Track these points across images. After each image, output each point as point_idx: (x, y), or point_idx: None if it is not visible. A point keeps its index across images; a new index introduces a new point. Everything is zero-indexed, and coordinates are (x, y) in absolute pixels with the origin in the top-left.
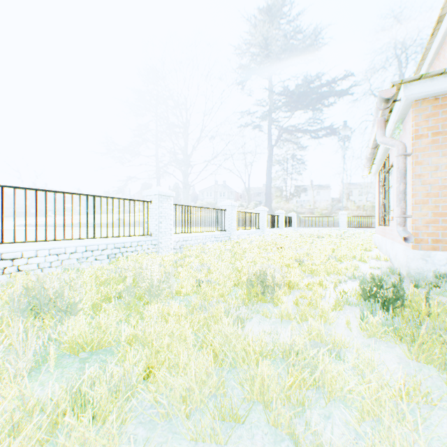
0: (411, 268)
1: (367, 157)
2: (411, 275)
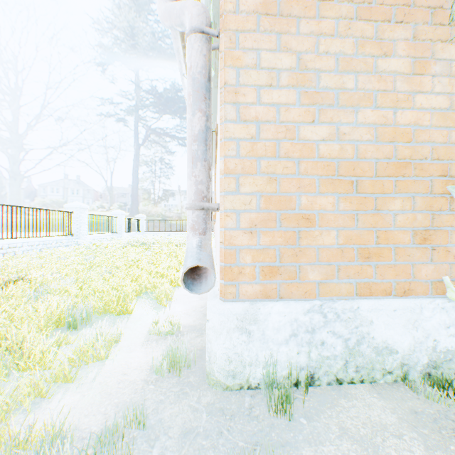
0: (215, 359)
1: None
2: (215, 380)
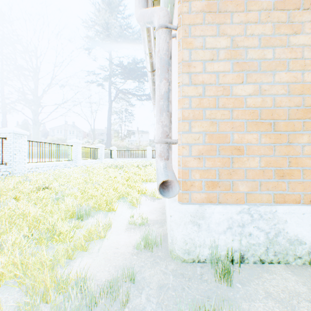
0: (176, 241)
1: (150, 88)
2: (176, 255)
